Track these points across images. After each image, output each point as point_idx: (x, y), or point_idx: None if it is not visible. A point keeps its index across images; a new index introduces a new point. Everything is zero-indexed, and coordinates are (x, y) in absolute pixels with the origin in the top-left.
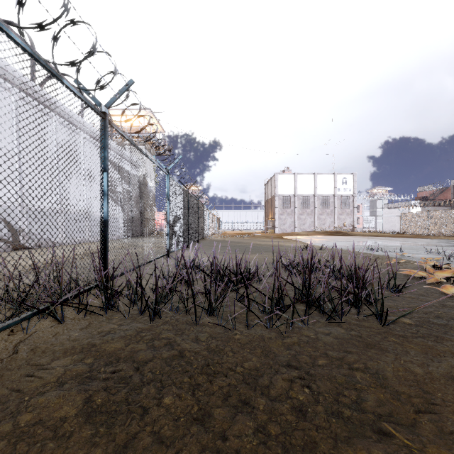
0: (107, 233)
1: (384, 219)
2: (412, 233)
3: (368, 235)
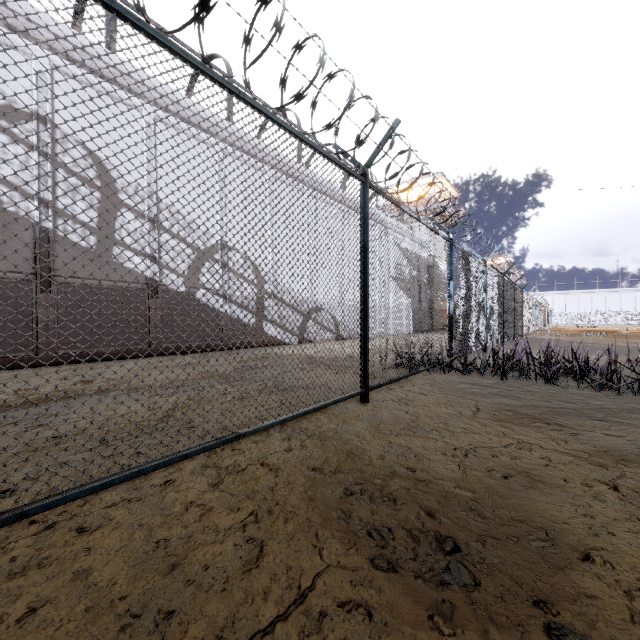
0: (452, 325)
1: None
2: None
3: None
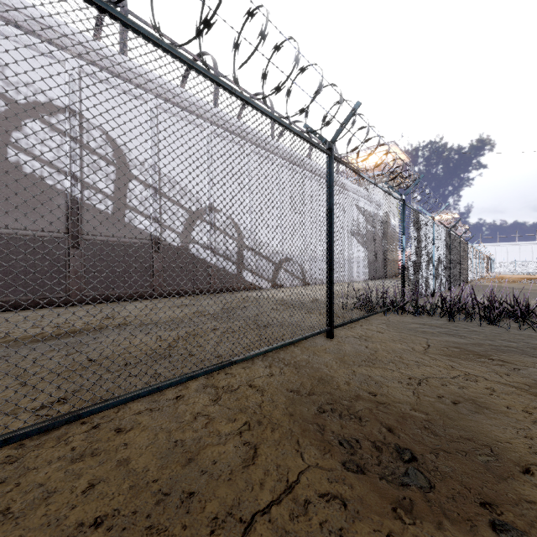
0: (405, 273)
1: None
2: None
3: None
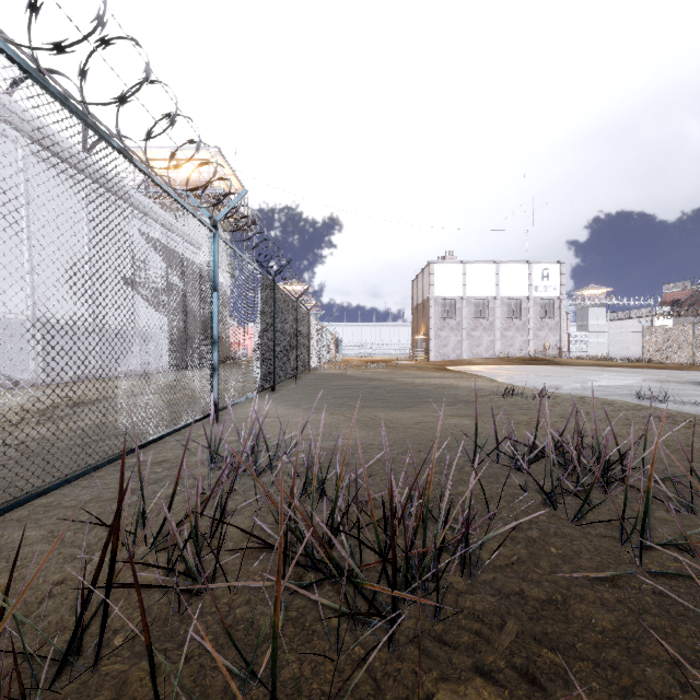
0: None
1: (609, 337)
2: (664, 360)
3: (591, 365)
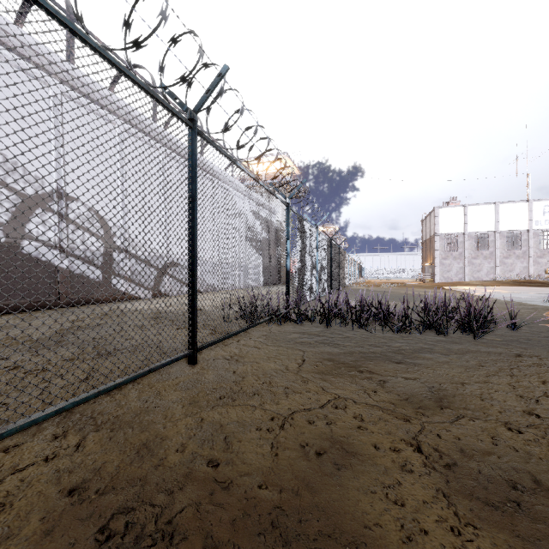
0: (289, 279)
1: None
2: None
3: None
